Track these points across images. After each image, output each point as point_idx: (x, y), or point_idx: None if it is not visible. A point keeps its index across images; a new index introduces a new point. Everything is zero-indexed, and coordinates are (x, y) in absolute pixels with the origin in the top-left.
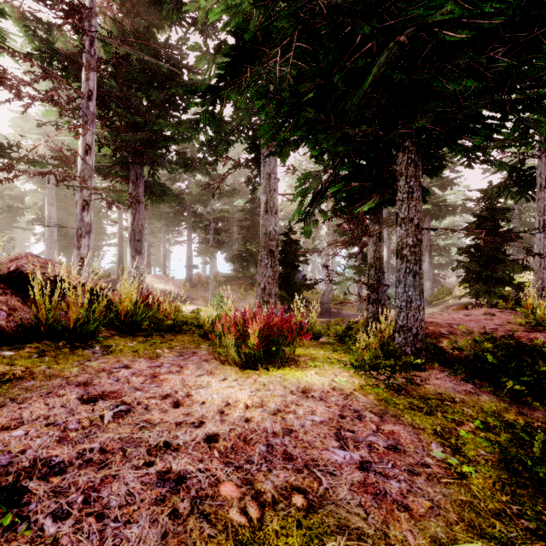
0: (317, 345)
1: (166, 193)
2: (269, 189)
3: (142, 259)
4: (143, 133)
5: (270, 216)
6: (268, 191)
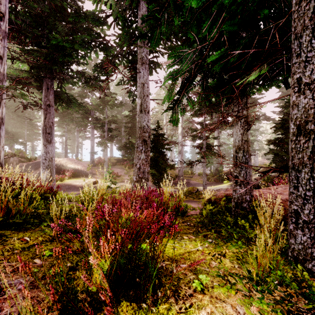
0: (189, 228)
1: (72, 101)
2: (143, 95)
3: (52, 147)
4: (47, 50)
5: (144, 114)
6: (142, 96)
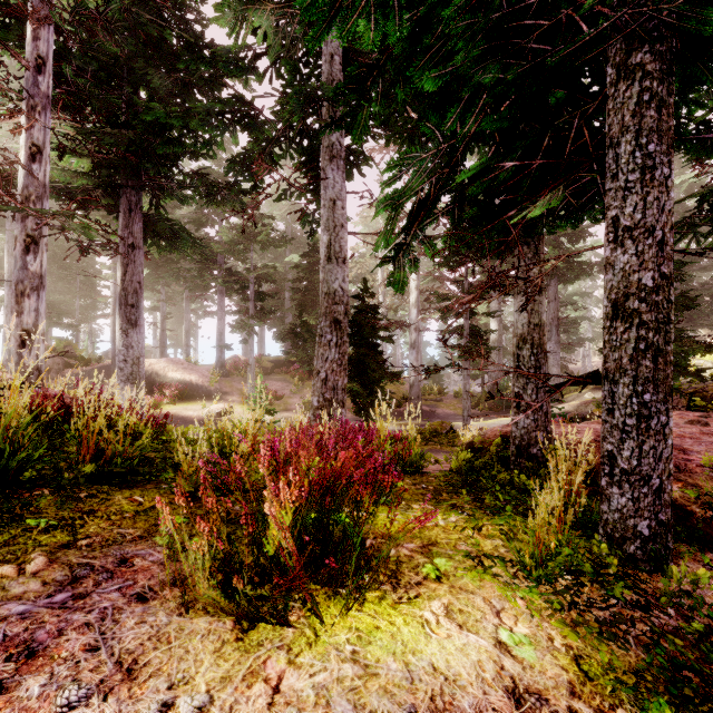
0: (424, 493)
1: (180, 235)
2: (333, 224)
3: (138, 335)
4: (132, 131)
5: (335, 266)
6: (331, 227)
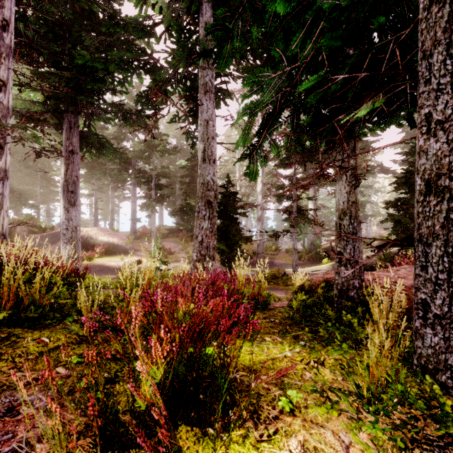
0: (273, 326)
1: (105, 145)
2: (206, 137)
3: (76, 211)
4: (69, 72)
5: (208, 165)
6: (205, 138)
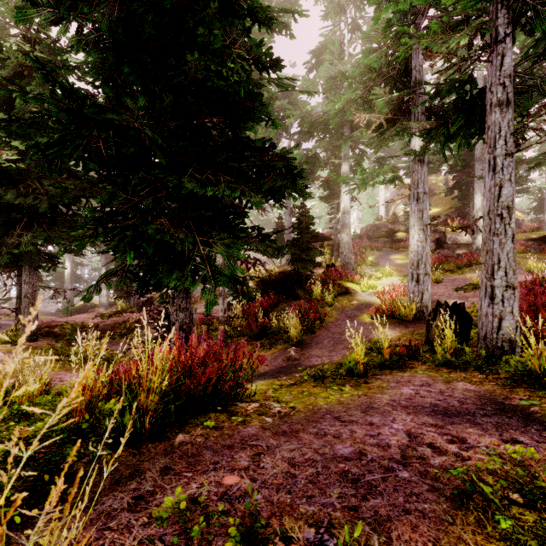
0: None
1: None
2: None
3: None
4: None
5: None
6: None
